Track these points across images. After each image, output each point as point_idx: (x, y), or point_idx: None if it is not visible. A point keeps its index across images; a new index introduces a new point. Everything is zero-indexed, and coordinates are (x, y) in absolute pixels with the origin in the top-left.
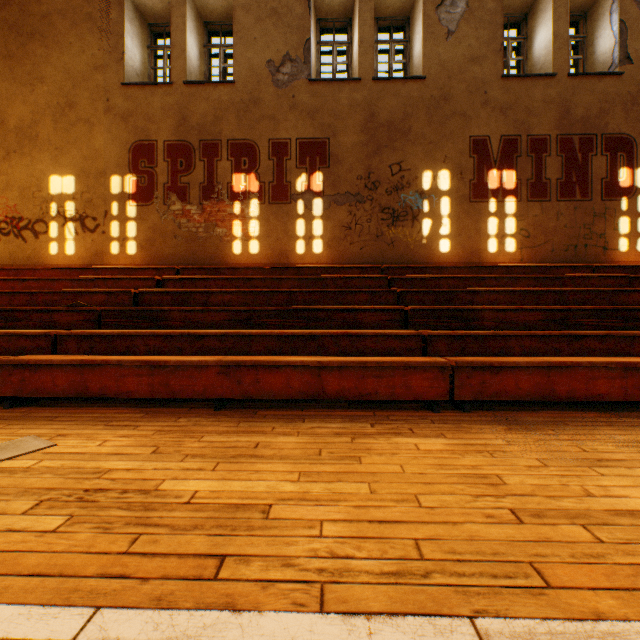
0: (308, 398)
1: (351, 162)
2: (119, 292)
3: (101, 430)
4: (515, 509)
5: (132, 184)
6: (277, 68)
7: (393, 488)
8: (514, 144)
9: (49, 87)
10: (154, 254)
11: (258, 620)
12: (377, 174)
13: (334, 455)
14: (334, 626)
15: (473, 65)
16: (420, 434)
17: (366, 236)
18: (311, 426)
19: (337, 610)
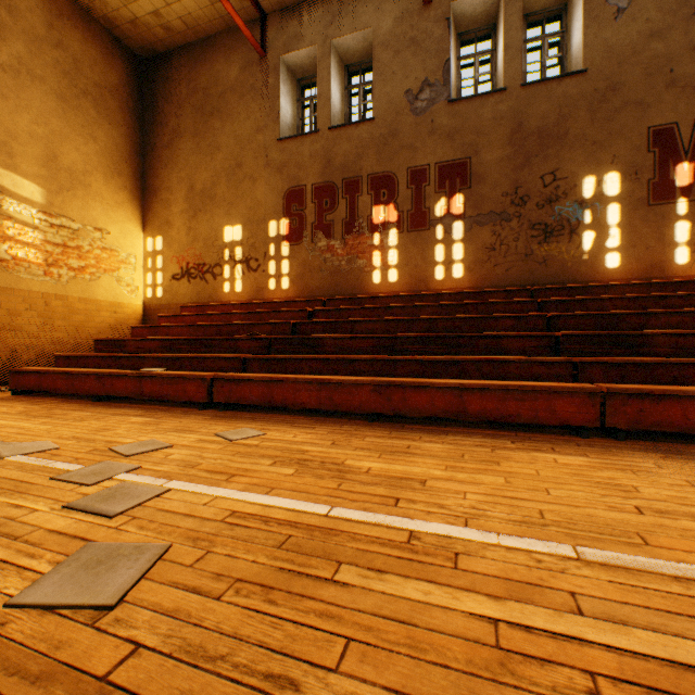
0: (450, 416)
1: (495, 179)
2: (281, 323)
3: (290, 428)
4: (640, 506)
5: (285, 227)
6: (415, 96)
7: (526, 482)
8: None
9: (223, 153)
10: (303, 288)
11: (426, 524)
12: (525, 188)
13: (475, 458)
14: (474, 533)
15: (653, 41)
16: (561, 452)
17: (512, 256)
18: (454, 438)
19: (476, 529)
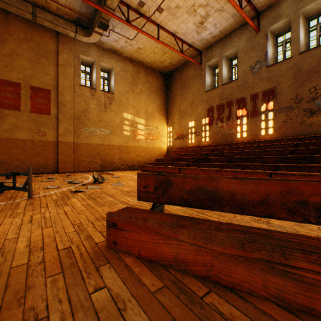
0: None
1: (286, 93)
2: (202, 153)
3: None
4: None
5: (207, 120)
6: (253, 67)
7: None
8: None
9: (188, 99)
10: (213, 140)
11: None
12: (301, 95)
13: None
14: None
15: None
16: None
17: (294, 124)
18: None
19: None
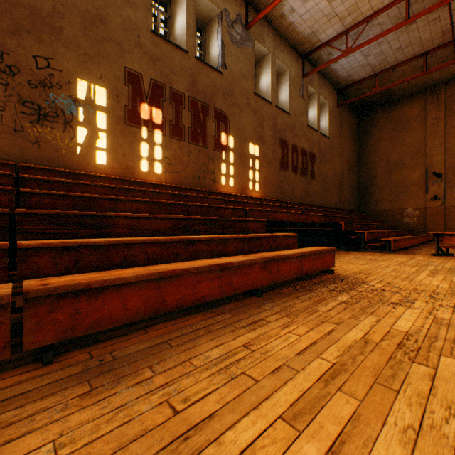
0: None
1: None
2: None
3: None
4: None
5: None
6: None
7: None
8: (161, 90)
9: None
10: None
11: None
12: (16, 58)
13: None
14: None
15: (129, 6)
16: None
17: None
18: None
19: None
